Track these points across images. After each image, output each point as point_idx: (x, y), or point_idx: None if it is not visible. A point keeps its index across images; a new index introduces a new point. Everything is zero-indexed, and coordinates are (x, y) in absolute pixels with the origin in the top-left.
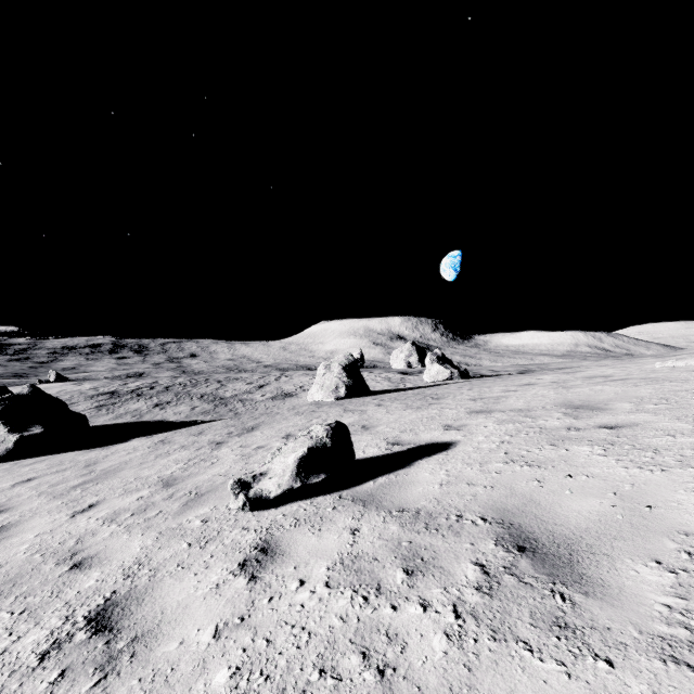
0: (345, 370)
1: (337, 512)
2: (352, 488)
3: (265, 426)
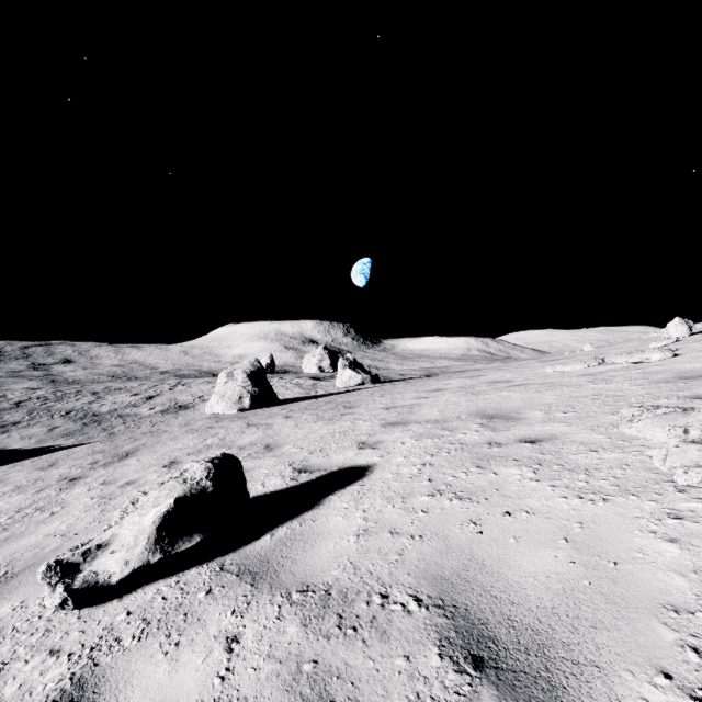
0: (250, 378)
1: (212, 600)
2: (241, 549)
3: (145, 450)
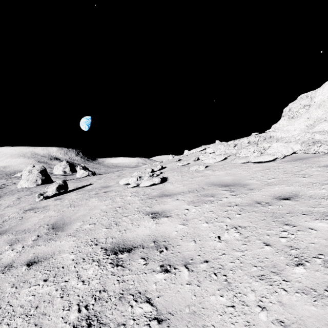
0: (40, 172)
1: (70, 194)
2: (71, 192)
3: (6, 196)
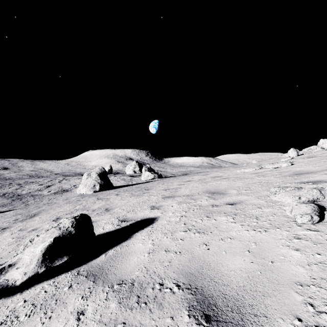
0: (99, 176)
1: (71, 291)
2: (89, 262)
3: (43, 213)
